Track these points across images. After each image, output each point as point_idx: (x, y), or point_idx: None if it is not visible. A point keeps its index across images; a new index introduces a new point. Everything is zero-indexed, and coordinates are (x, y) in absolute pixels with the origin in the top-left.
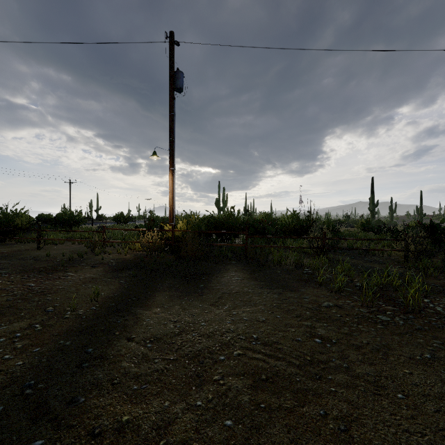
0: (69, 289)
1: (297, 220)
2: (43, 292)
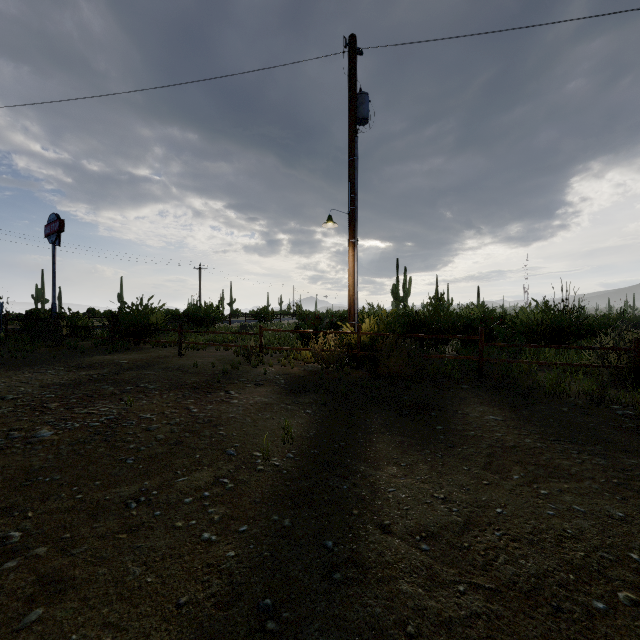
0: (243, 420)
1: (553, 317)
2: (211, 422)
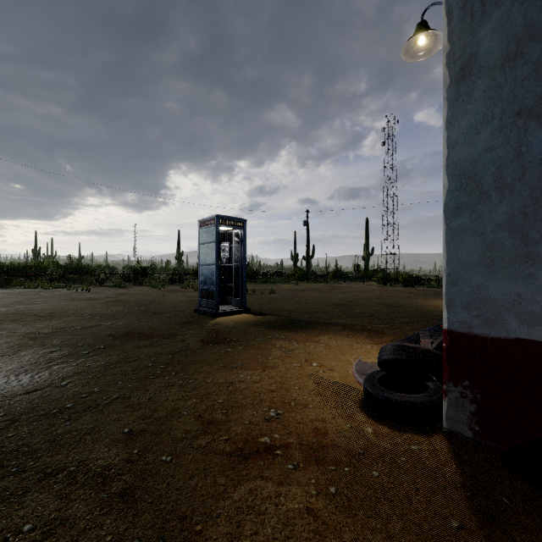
0: None
1: (58, 266)
2: None
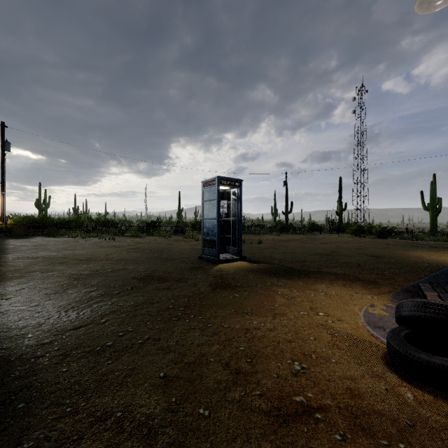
0: None
1: (91, 220)
2: None
